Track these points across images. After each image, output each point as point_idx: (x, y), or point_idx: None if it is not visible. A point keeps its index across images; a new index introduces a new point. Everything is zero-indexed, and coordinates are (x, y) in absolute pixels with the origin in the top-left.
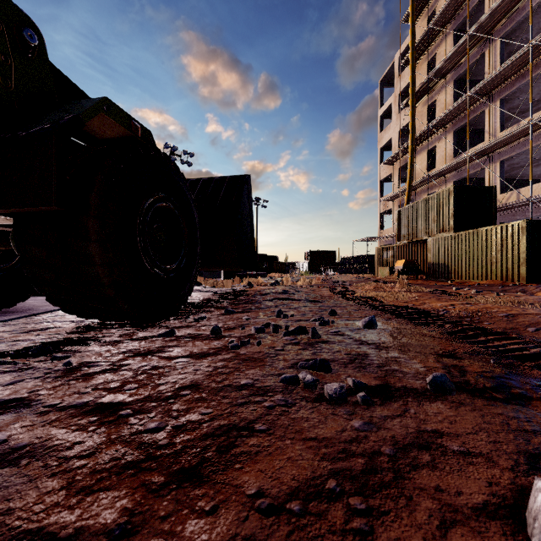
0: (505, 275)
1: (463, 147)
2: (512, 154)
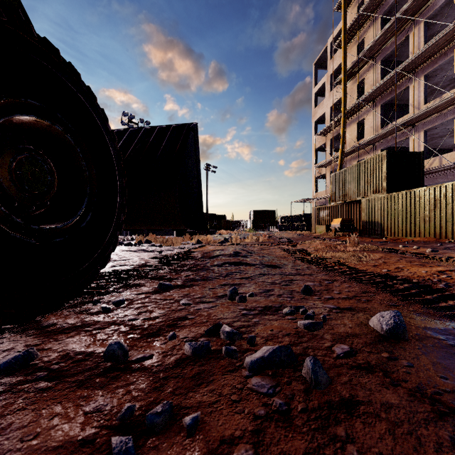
0: (439, 233)
1: (388, 119)
2: (435, 124)
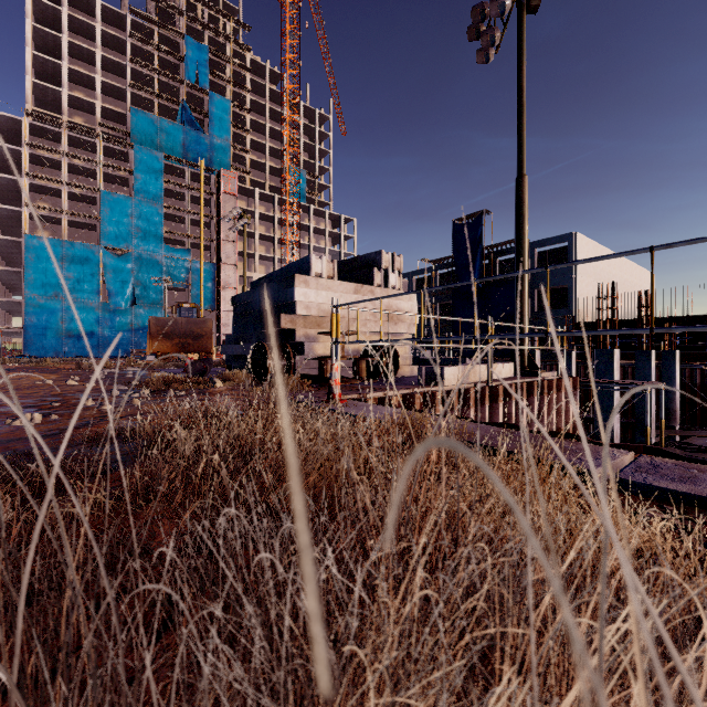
0: None
1: None
2: None
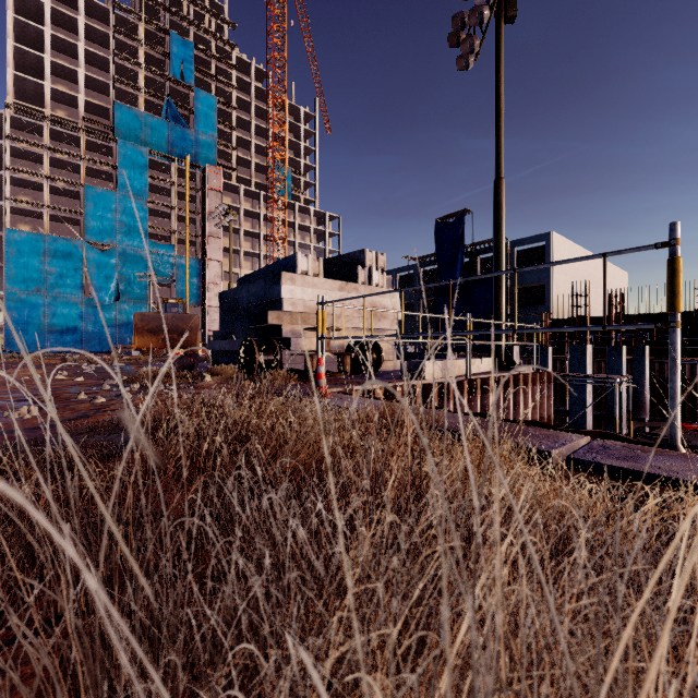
0: None
1: None
2: None
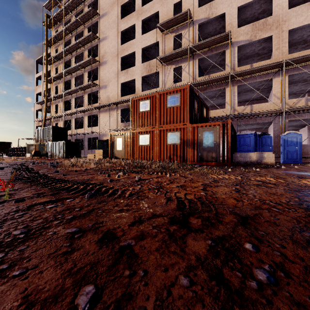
0: (62, 156)
1: (68, 108)
2: (77, 117)
